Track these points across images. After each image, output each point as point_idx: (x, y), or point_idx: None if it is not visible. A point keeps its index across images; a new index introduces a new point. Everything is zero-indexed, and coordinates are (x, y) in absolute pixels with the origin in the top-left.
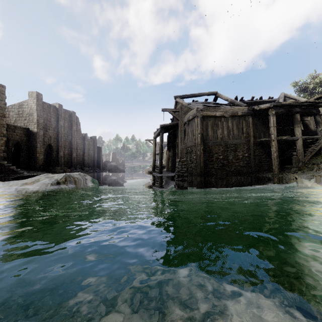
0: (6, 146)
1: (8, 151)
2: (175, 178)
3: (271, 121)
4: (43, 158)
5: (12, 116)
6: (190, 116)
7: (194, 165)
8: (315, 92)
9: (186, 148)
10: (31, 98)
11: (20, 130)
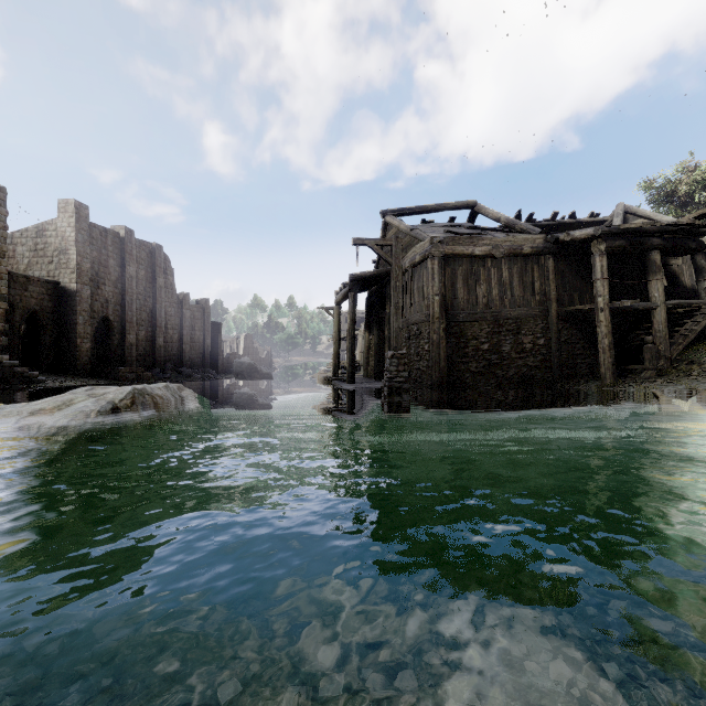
0: (7, 321)
1: (12, 332)
2: (383, 394)
3: (597, 266)
4: (90, 349)
5: (21, 256)
6: (417, 255)
7: (425, 364)
8: (693, 202)
9: (409, 327)
10: (64, 216)
11: (39, 285)
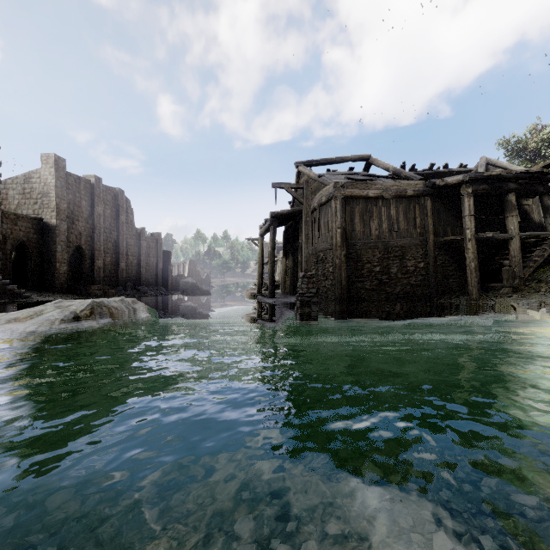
0: (1, 249)
1: (4, 258)
2: (296, 306)
3: (465, 205)
4: (66, 271)
5: (12, 198)
6: (324, 197)
7: (330, 283)
8: (540, 156)
9: (317, 254)
10: (46, 166)
11: (26, 221)
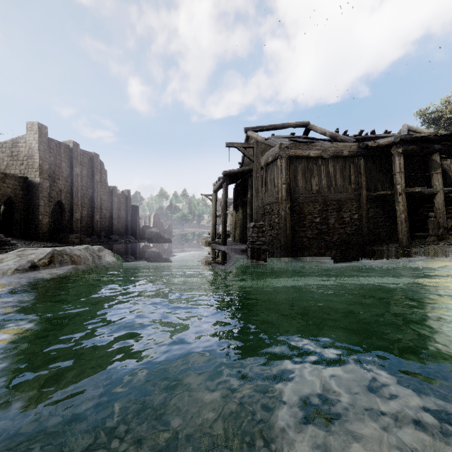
0: None
1: None
2: (247, 253)
3: (396, 163)
4: (48, 222)
5: (2, 160)
6: (270, 157)
7: (276, 232)
8: None
9: (263, 207)
10: (30, 133)
11: (13, 179)
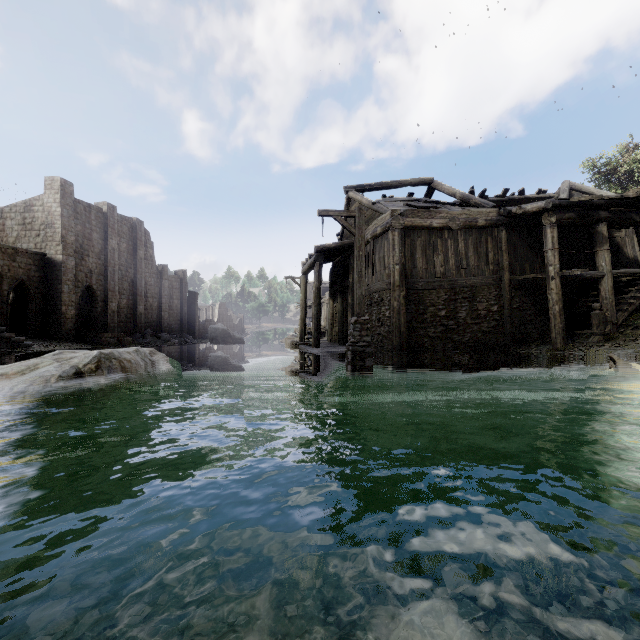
0: None
1: (0, 300)
2: (347, 358)
3: (548, 237)
4: (74, 315)
5: (10, 229)
6: (379, 228)
7: (386, 329)
8: (632, 180)
9: (370, 295)
10: (50, 192)
11: (26, 256)
